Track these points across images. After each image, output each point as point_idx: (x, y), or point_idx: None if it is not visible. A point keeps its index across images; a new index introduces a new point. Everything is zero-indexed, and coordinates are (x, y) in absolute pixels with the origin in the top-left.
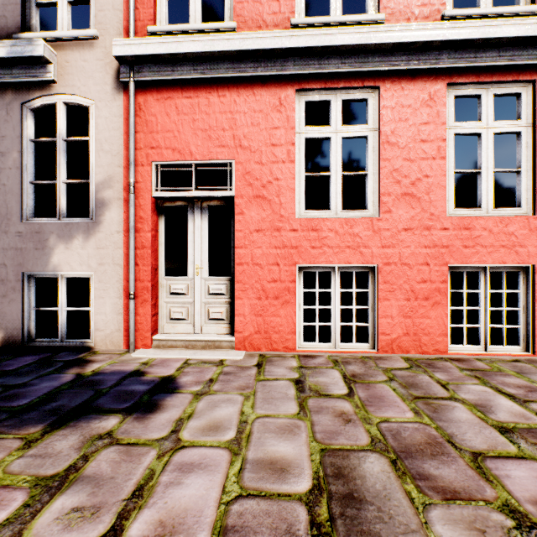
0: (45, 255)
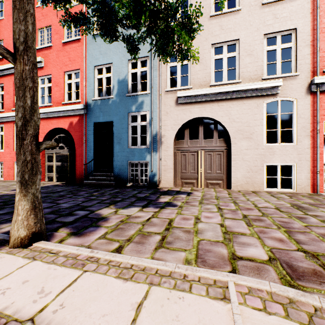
0: None
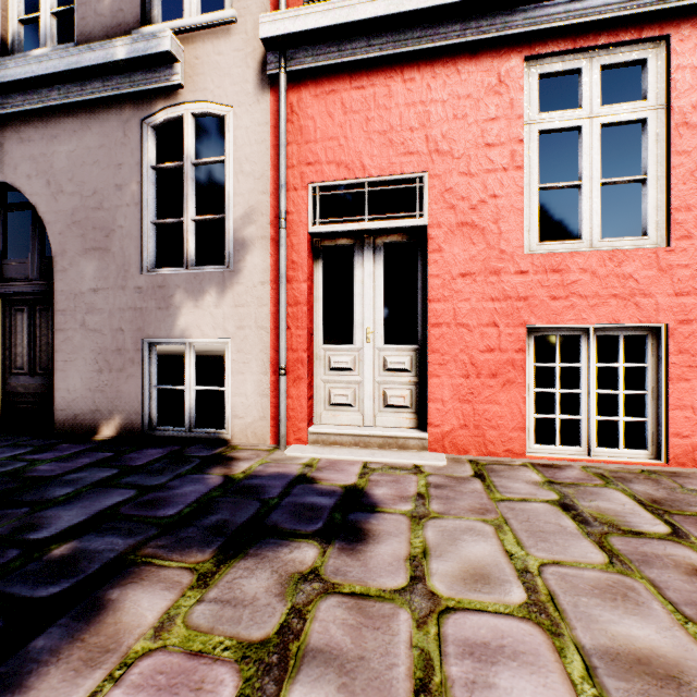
0: (170, 316)
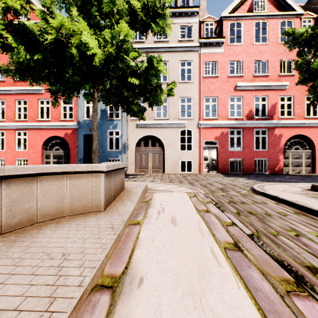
0: None
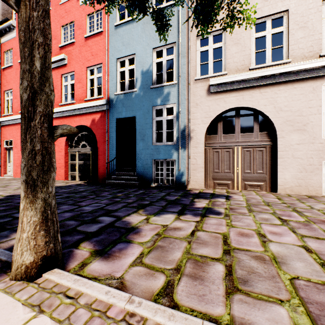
0: None
